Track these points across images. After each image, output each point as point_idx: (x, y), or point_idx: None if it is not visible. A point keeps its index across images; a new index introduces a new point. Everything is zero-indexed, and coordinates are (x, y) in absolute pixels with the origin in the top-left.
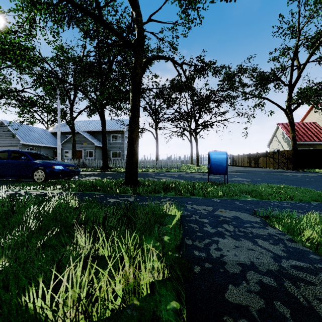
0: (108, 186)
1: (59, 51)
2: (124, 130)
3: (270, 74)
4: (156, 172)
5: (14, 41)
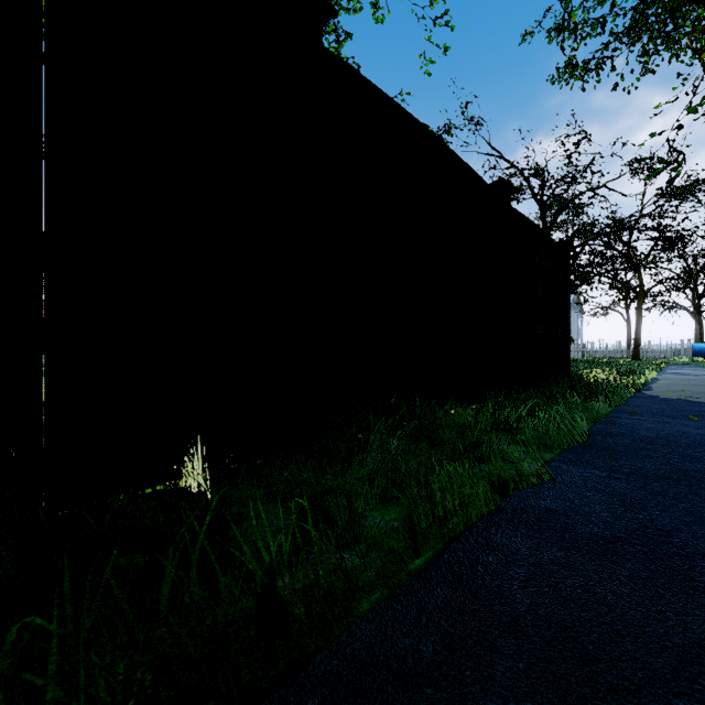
0: None
1: None
2: None
3: None
4: None
5: None
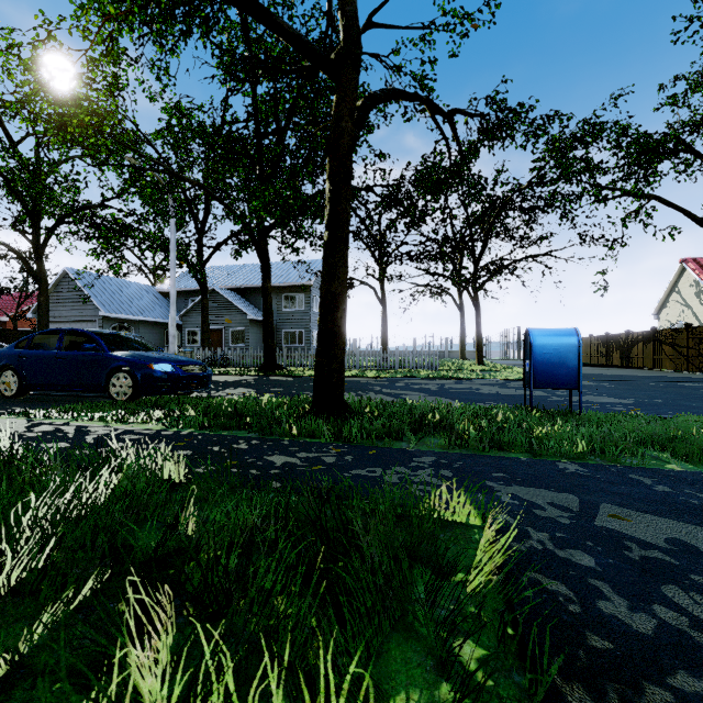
0: (272, 417)
1: (172, 114)
2: (310, 284)
3: (665, 137)
4: (383, 379)
5: (81, 95)
